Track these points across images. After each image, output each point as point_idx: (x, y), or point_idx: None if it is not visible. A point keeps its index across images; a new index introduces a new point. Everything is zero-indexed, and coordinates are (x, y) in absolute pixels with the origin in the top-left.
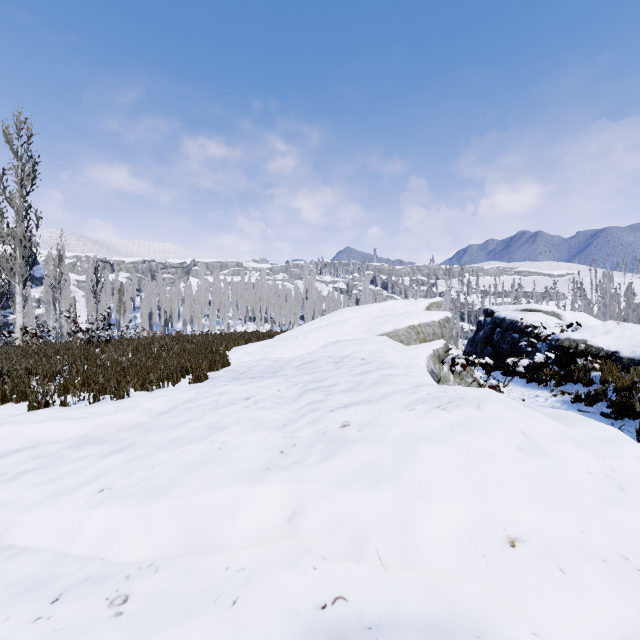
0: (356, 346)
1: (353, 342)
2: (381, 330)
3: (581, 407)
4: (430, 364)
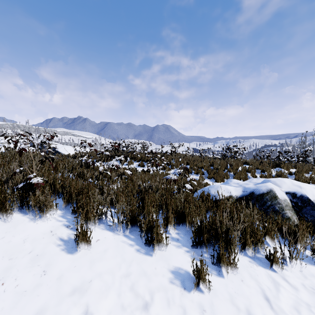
0: None
1: None
2: None
3: None
4: None
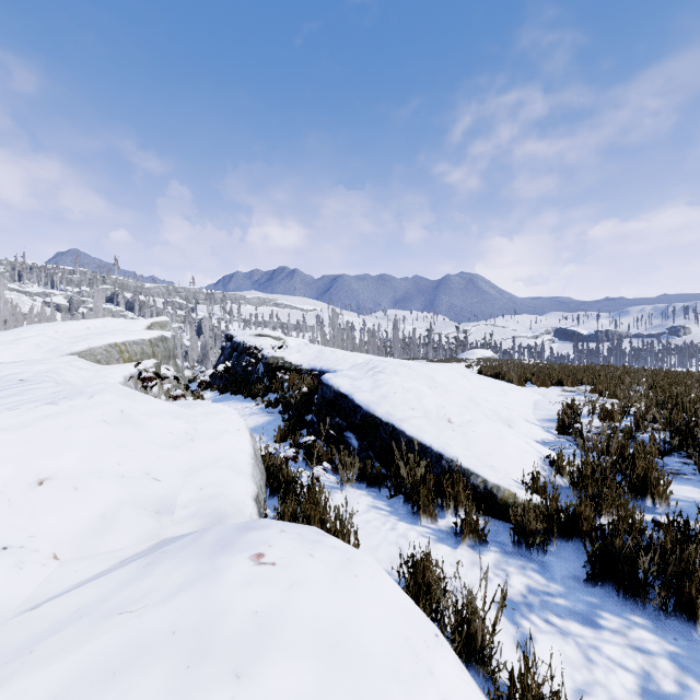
0: (20, 367)
1: (21, 363)
2: (71, 349)
3: (269, 410)
4: (129, 383)
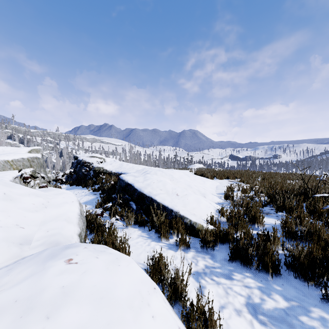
0: None
1: None
2: None
3: (95, 193)
4: (16, 180)
